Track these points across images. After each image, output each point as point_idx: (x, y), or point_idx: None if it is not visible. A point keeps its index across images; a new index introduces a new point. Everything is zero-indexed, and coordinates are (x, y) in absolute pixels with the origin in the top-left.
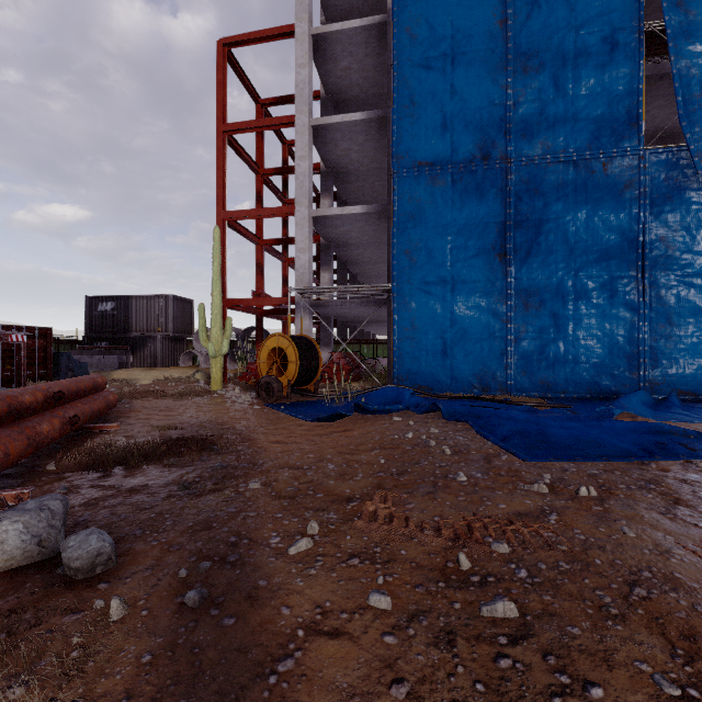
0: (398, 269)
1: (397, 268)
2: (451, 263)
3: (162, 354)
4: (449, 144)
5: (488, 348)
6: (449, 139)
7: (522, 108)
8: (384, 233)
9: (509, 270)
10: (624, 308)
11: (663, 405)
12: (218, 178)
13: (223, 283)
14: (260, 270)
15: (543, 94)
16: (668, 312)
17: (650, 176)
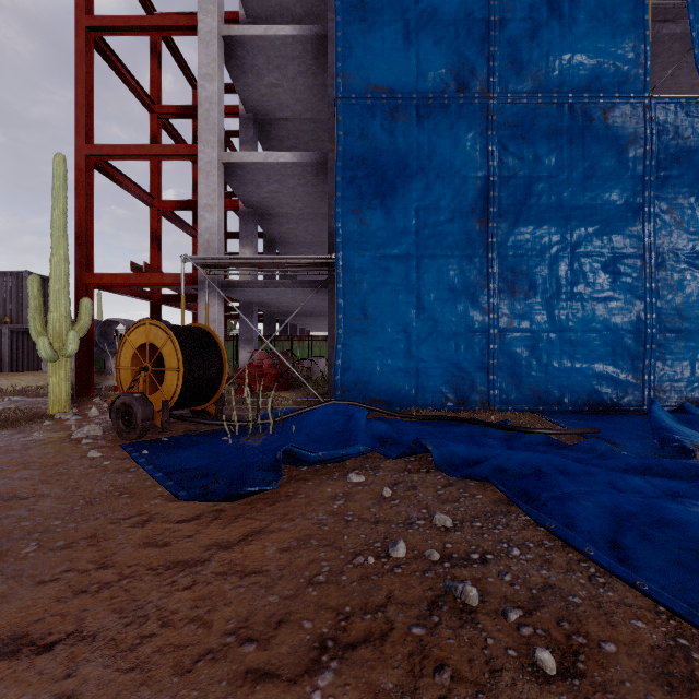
0: (345, 234)
1: (343, 232)
2: (416, 229)
3: (12, 354)
4: (414, 64)
5: (465, 346)
6: (414, 58)
7: (508, 26)
8: (322, 199)
9: (492, 241)
10: (629, 296)
11: (698, 422)
12: (79, 94)
13: (87, 251)
14: (156, 241)
15: (534, 12)
16: (677, 301)
17: (658, 130)
